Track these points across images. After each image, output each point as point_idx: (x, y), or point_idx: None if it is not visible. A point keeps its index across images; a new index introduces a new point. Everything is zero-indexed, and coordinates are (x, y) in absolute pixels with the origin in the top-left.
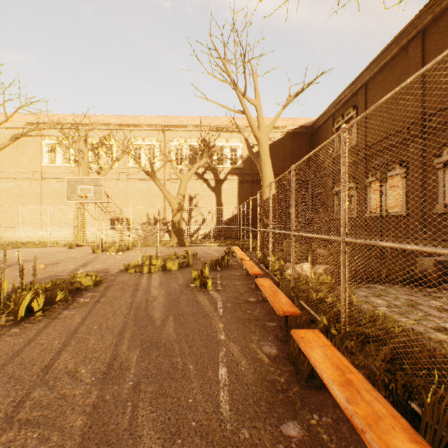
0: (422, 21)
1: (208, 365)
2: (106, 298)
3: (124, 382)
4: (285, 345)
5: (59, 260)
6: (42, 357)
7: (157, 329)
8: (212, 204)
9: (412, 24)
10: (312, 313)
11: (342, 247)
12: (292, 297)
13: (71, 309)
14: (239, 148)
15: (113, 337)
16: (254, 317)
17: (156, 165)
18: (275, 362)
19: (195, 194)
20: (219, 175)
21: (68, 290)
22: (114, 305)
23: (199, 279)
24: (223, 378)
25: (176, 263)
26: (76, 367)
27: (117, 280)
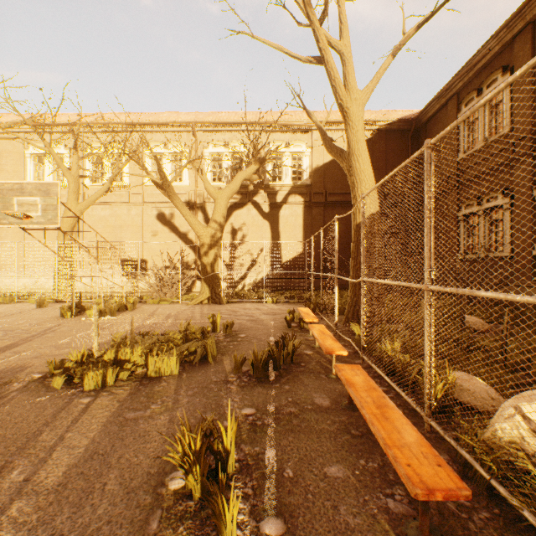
0: None
1: None
2: None
3: None
4: None
5: None
6: None
7: None
8: (265, 238)
9: None
10: None
11: None
12: None
13: None
14: (305, 156)
15: None
16: None
17: (184, 182)
18: None
19: (240, 225)
20: (275, 196)
21: None
22: None
23: (198, 470)
24: None
25: (172, 359)
26: None
27: None
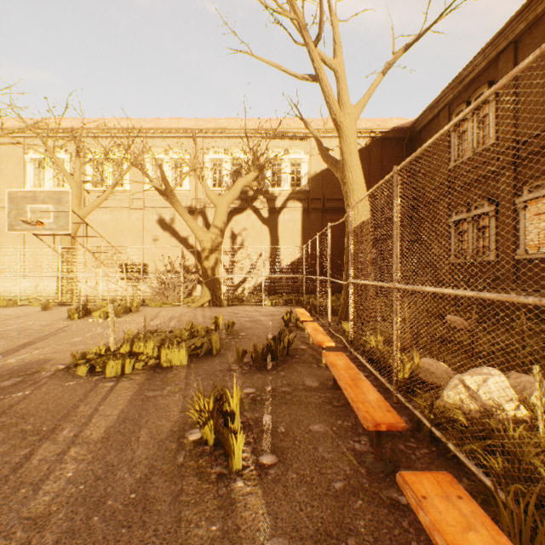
0: None
1: None
2: None
3: None
4: None
5: None
6: None
7: None
8: (264, 243)
9: None
10: None
11: None
12: None
13: None
14: (304, 162)
15: None
16: None
17: (184, 188)
18: None
19: (240, 230)
20: (274, 201)
21: None
22: None
23: (212, 424)
24: None
25: (182, 351)
26: None
27: (21, 405)
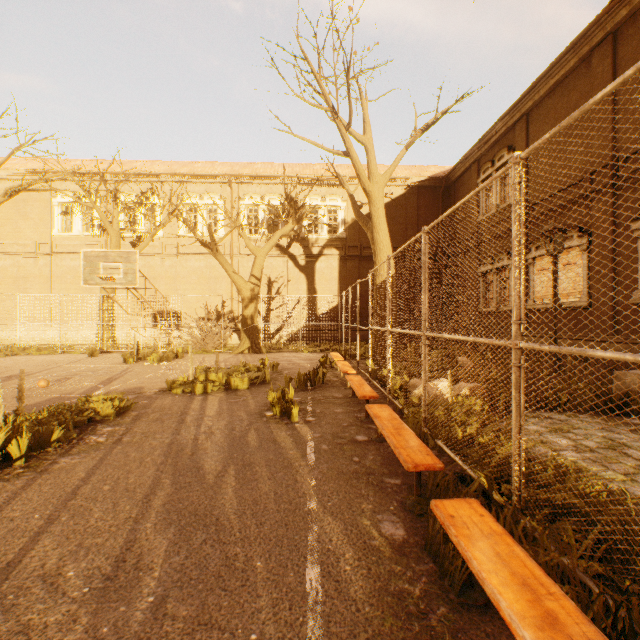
0: (613, 17)
1: (288, 560)
2: (132, 436)
3: (140, 597)
4: (419, 521)
5: (71, 373)
6: (6, 545)
7: (206, 491)
8: (301, 290)
9: (598, 23)
10: (459, 462)
11: (514, 357)
12: (425, 435)
13: (74, 455)
14: (341, 210)
15: (132, 505)
16: (365, 469)
17: (219, 234)
18: (403, 555)
19: (277, 277)
20: (311, 248)
21: (72, 423)
22: (143, 448)
23: (280, 405)
24: (314, 588)
25: (245, 379)
26: (60, 565)
27: (153, 405)
